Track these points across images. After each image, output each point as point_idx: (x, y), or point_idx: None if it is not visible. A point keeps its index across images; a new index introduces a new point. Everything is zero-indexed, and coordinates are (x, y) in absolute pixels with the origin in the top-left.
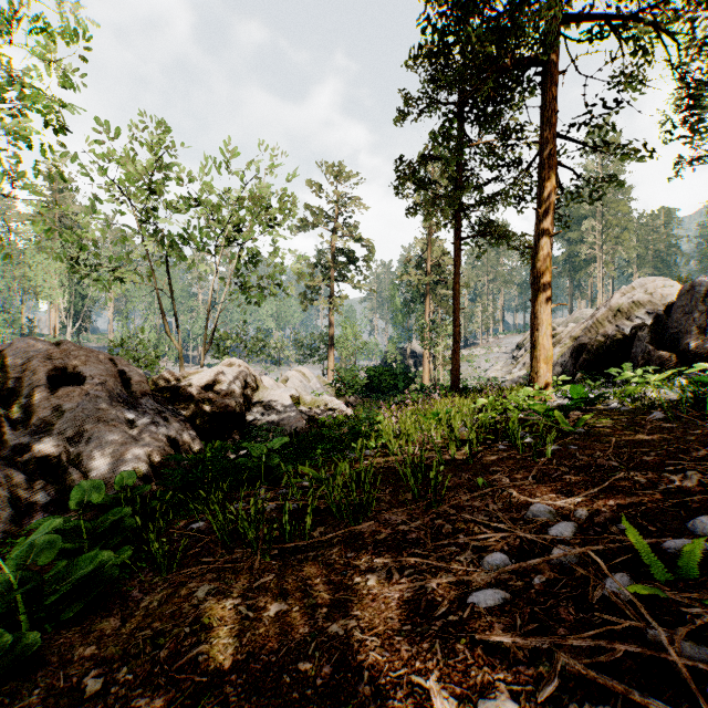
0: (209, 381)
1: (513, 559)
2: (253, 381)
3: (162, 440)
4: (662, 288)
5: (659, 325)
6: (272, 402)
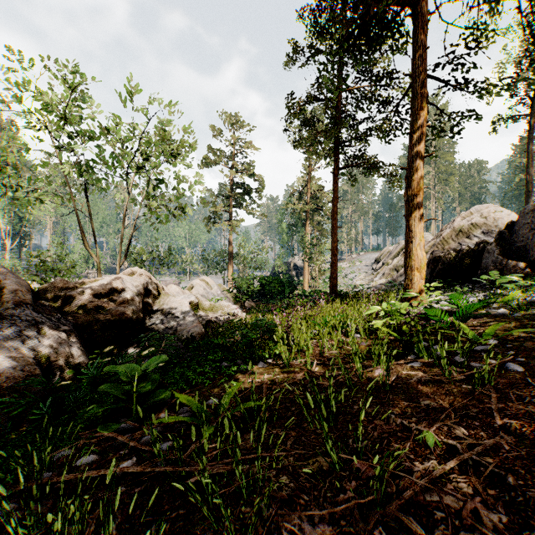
0: (105, 289)
1: None
2: (155, 288)
3: (23, 358)
4: (494, 213)
5: (502, 241)
6: (172, 308)
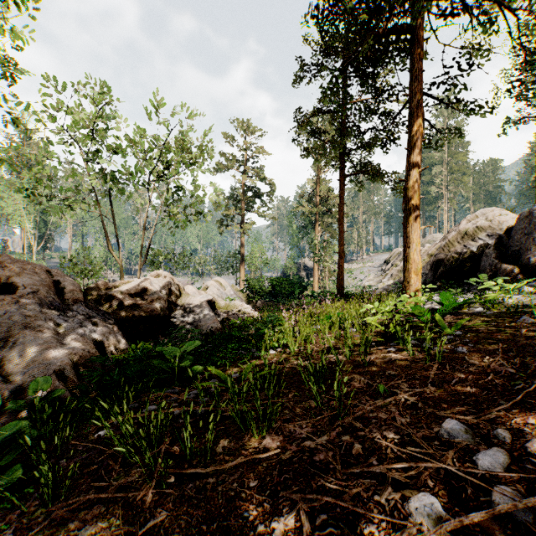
0: (137, 289)
1: (444, 502)
2: (177, 289)
3: (87, 343)
4: (499, 216)
5: (501, 244)
6: (192, 306)
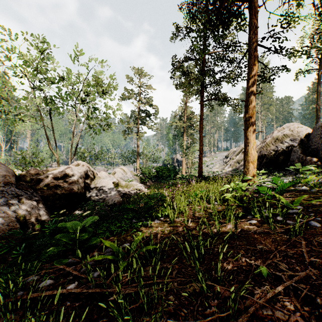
0: (61, 174)
1: None
2: (92, 174)
3: (8, 218)
4: (297, 128)
5: (303, 145)
6: (102, 186)
